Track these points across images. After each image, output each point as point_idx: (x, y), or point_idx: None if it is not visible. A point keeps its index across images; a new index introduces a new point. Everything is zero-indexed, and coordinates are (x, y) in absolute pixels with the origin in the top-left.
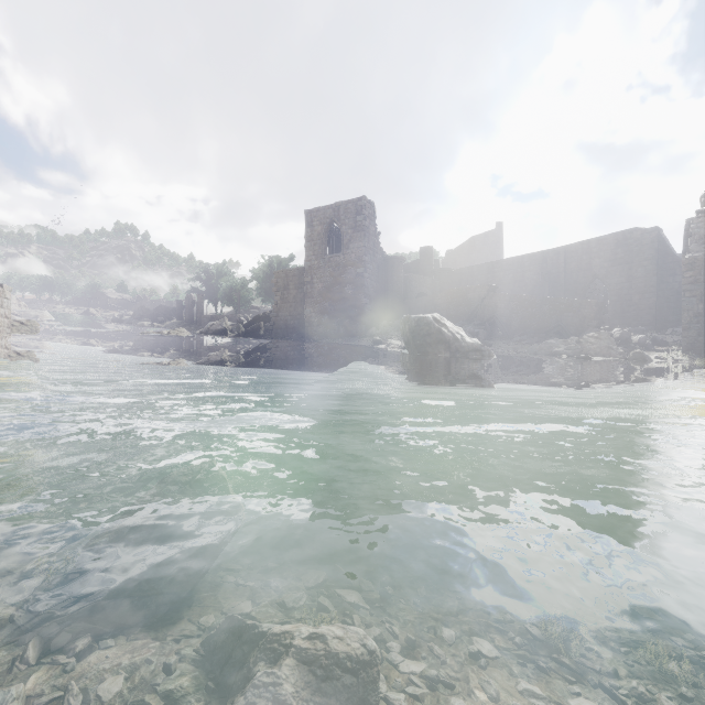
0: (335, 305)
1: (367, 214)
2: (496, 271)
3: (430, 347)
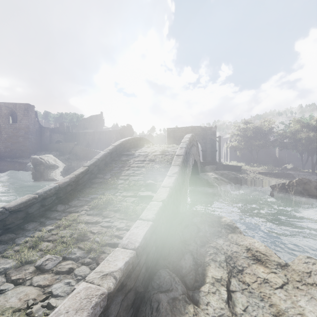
0: (14, 144)
1: (30, 110)
2: (87, 135)
3: (38, 165)
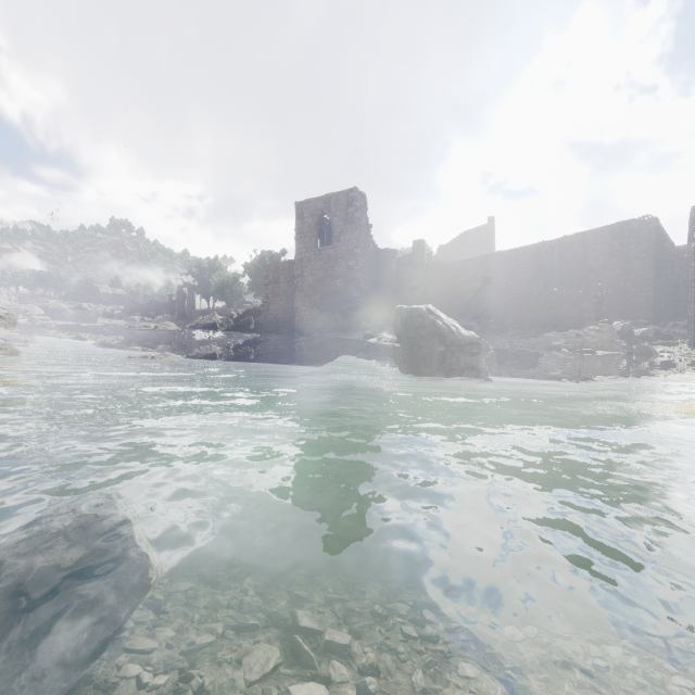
0: (326, 299)
1: (358, 205)
2: (489, 264)
3: (423, 340)
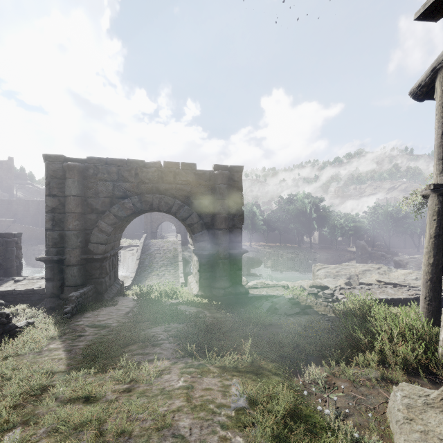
0: None
1: None
2: (13, 204)
3: None
